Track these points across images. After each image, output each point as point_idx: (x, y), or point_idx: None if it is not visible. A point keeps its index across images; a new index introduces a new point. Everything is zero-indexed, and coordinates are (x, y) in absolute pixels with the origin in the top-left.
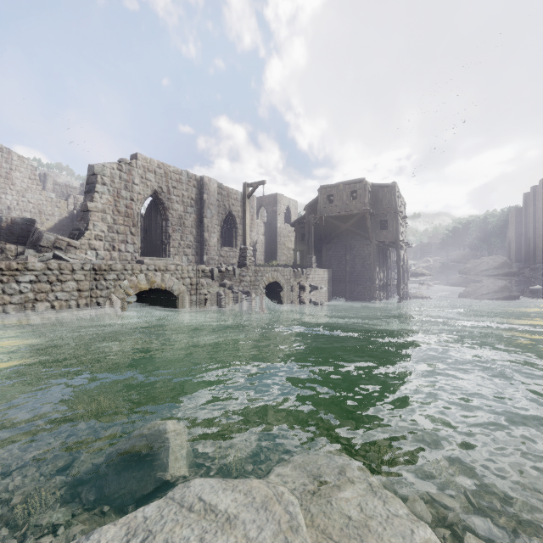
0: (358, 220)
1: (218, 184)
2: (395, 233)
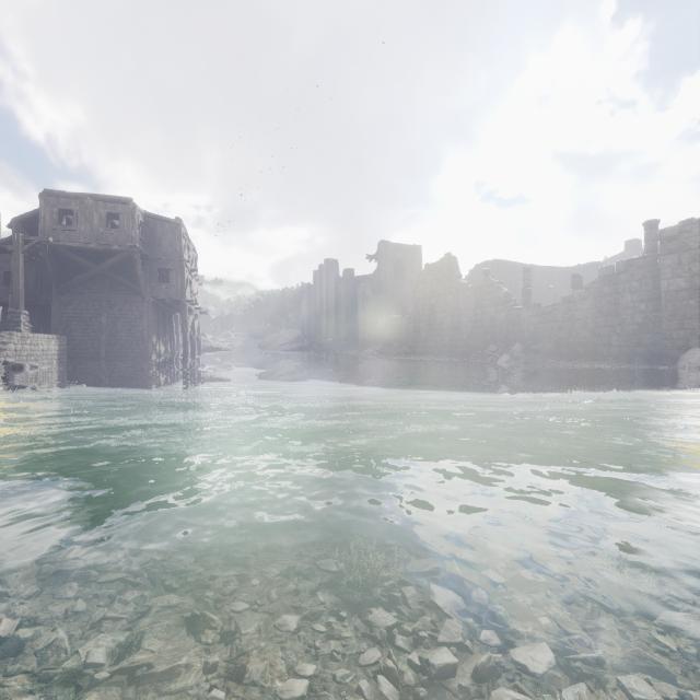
0: (123, 262)
1: None
2: (181, 290)
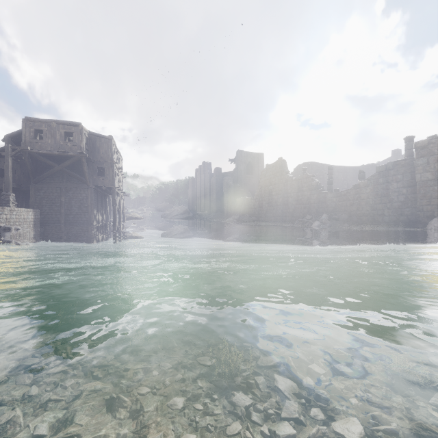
0: (75, 163)
1: None
2: (112, 180)
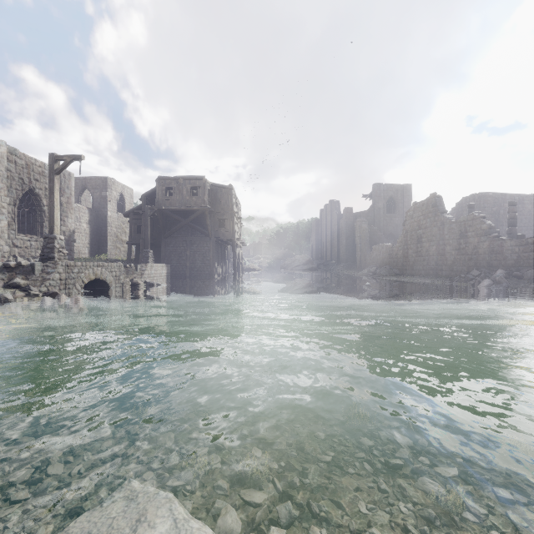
0: (198, 216)
1: (10, 148)
2: (232, 232)
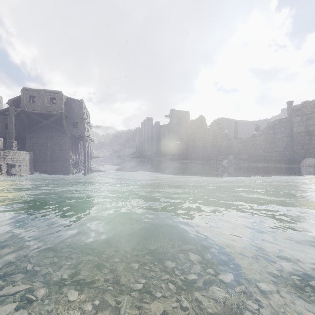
0: (57, 119)
1: None
2: (83, 131)
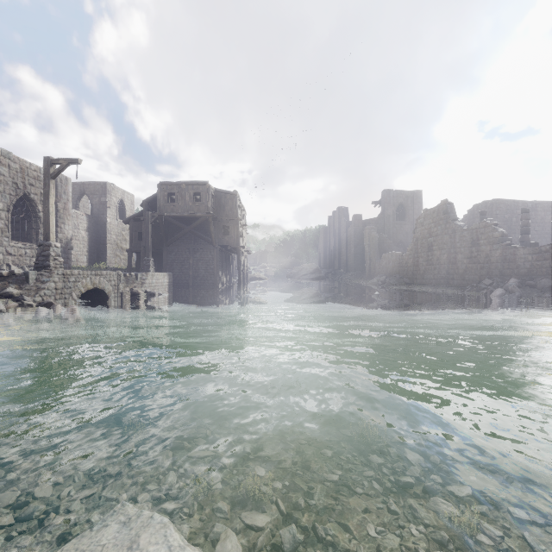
0: (202, 223)
1: (3, 151)
2: (237, 239)
